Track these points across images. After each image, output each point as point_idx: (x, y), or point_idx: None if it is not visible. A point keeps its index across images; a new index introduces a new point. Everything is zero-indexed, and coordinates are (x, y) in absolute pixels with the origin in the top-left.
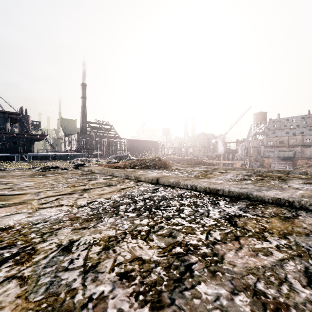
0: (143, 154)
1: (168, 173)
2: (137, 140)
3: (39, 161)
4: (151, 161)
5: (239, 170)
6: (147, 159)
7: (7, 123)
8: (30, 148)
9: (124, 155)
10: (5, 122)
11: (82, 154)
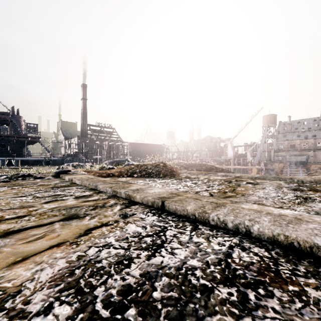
0: (146, 159)
1: (178, 185)
2: (140, 144)
3: (28, 166)
4: (154, 166)
5: (271, 179)
6: (150, 164)
7: None
8: (21, 152)
9: (123, 159)
10: None
11: (79, 158)
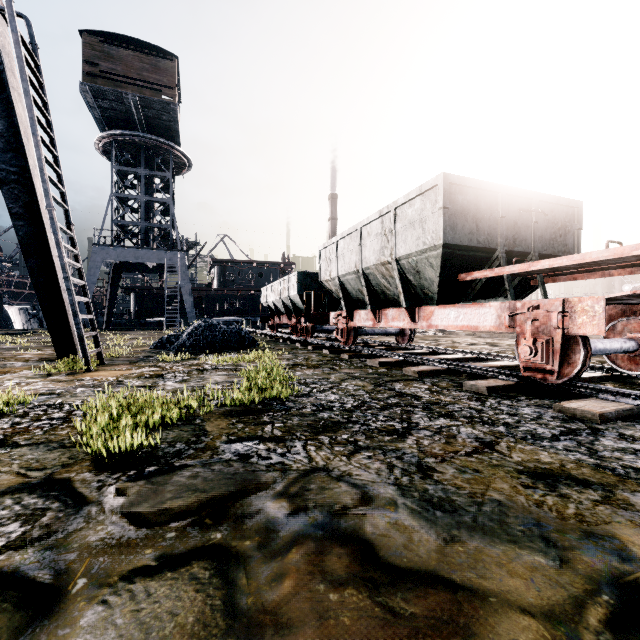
0: None
1: None
2: None
3: None
4: None
5: None
6: None
7: (278, 277)
8: None
9: None
10: (277, 276)
11: None
